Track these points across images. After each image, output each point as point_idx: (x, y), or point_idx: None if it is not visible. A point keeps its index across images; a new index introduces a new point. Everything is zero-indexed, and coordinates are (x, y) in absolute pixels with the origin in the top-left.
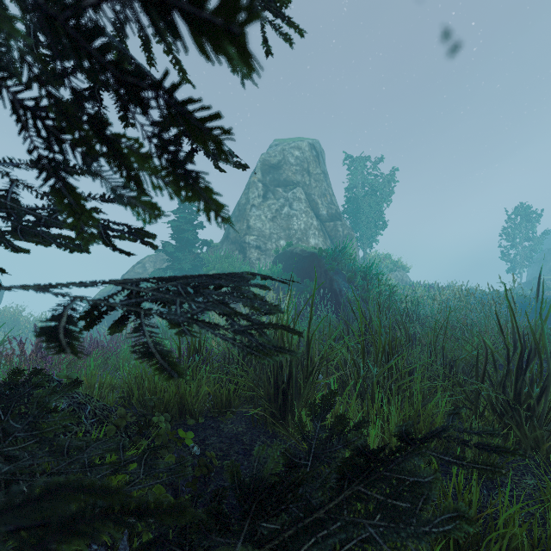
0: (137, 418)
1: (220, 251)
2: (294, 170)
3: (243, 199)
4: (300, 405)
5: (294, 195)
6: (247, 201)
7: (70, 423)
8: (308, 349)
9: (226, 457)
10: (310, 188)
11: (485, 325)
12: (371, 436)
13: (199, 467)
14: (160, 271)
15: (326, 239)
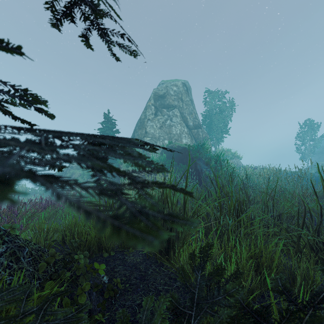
0: (63, 256)
1: None
2: (173, 98)
3: (142, 115)
4: (179, 245)
5: (173, 113)
6: (145, 116)
7: (10, 262)
8: (184, 207)
9: (128, 281)
10: (183, 109)
11: (294, 190)
12: (229, 268)
13: (107, 291)
14: None
15: (192, 140)
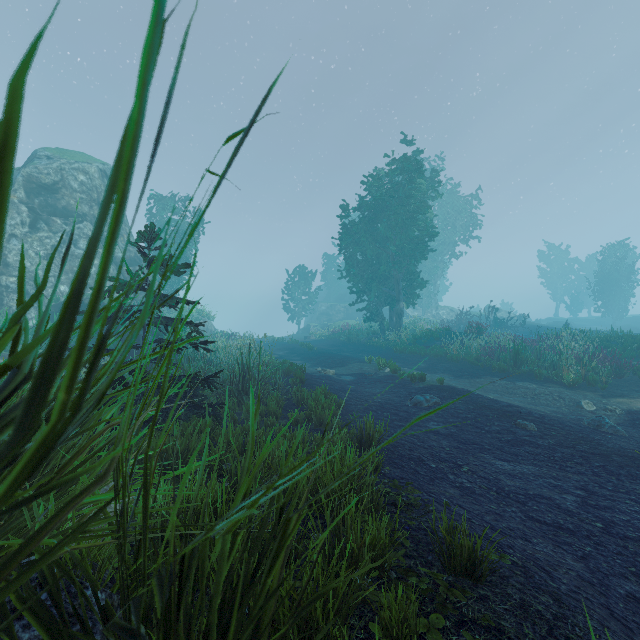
0: None
1: None
2: (78, 197)
3: None
4: None
5: (81, 231)
6: None
7: None
8: None
9: None
10: None
11: None
12: None
13: None
14: None
15: None
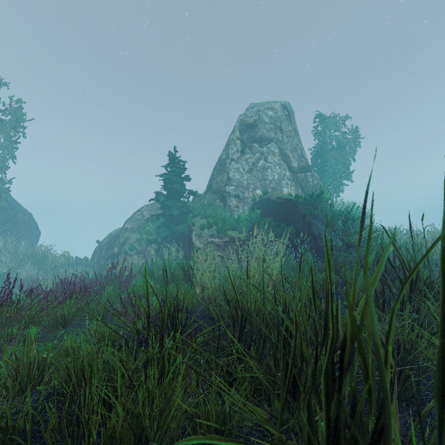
0: None
1: (204, 200)
2: (268, 128)
3: (223, 154)
4: None
5: (269, 150)
6: (227, 156)
7: None
8: (443, 385)
9: None
10: (282, 144)
11: None
12: None
13: None
14: (154, 217)
15: (298, 188)
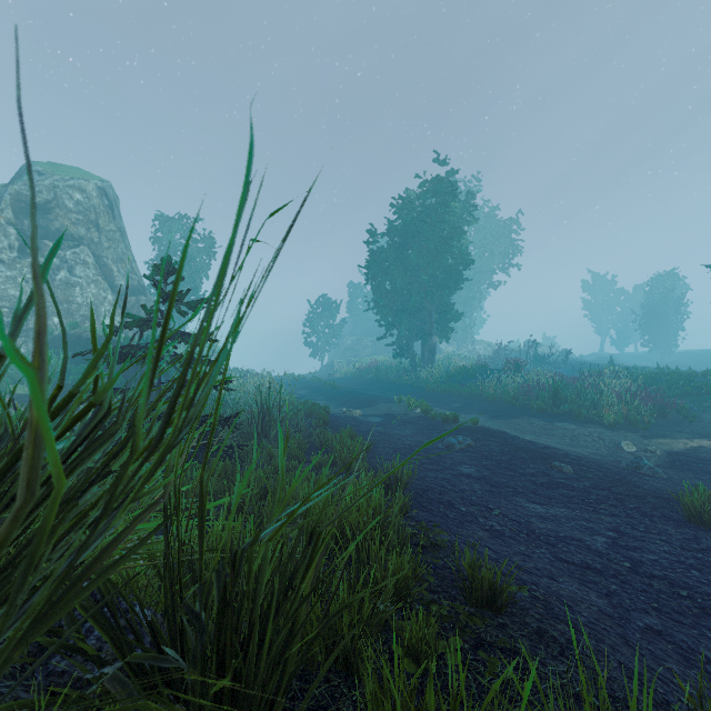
0: None
1: None
2: (73, 218)
3: None
4: None
5: (77, 257)
6: None
7: None
8: None
9: None
10: (100, 249)
11: None
12: None
13: None
14: None
15: (127, 319)
